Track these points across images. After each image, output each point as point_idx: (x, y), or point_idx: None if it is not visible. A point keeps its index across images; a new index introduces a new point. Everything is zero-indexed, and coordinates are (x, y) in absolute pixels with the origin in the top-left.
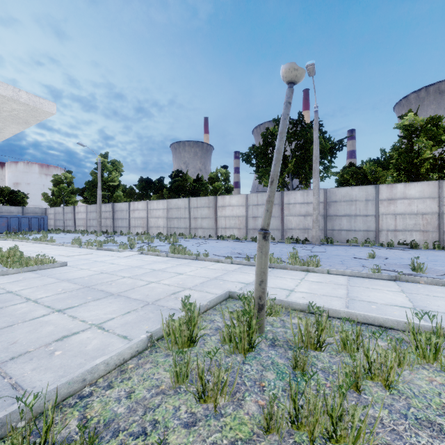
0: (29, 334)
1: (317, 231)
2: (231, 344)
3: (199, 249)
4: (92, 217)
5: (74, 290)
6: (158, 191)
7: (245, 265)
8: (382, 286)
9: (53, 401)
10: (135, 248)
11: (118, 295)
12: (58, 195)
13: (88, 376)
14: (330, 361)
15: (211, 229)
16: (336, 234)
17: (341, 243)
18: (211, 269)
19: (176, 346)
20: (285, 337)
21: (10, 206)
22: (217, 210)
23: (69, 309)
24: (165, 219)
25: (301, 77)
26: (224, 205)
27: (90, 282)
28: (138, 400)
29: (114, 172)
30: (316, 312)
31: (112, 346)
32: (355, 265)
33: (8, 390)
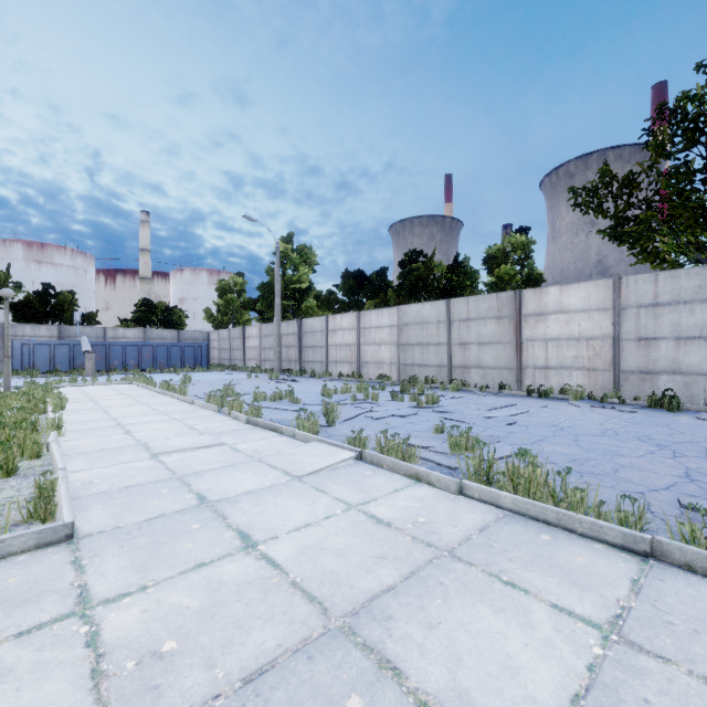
0: None
1: None
2: None
3: (537, 444)
4: (268, 344)
5: None
6: (377, 294)
7: None
8: None
9: None
10: (337, 422)
11: None
12: (224, 311)
13: None
14: None
15: (503, 370)
16: None
17: None
18: None
19: None
20: None
21: (162, 330)
22: (523, 323)
23: None
24: (395, 347)
25: None
26: (543, 311)
27: None
28: None
29: (302, 266)
30: None
31: None
32: None
33: None
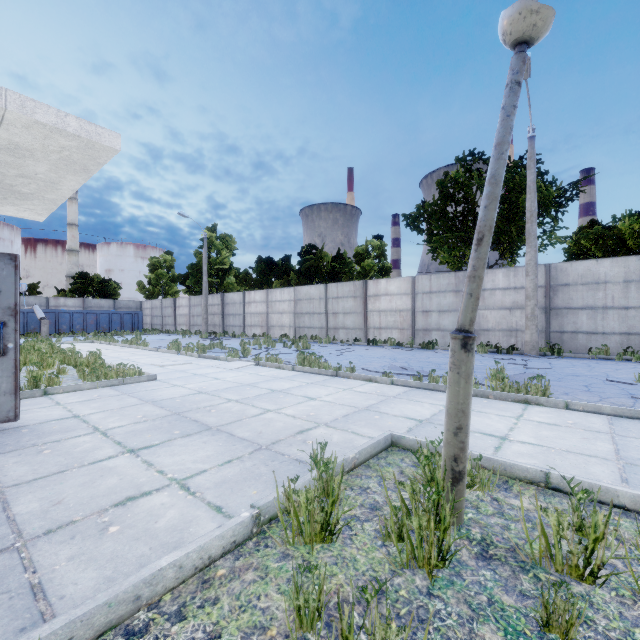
0: (82, 488)
1: (533, 333)
2: (401, 544)
3: (341, 360)
4: (197, 312)
5: (159, 418)
6: (282, 275)
7: (415, 388)
8: None
9: (80, 639)
10: (249, 356)
11: (217, 430)
12: (155, 283)
13: (145, 590)
14: (623, 614)
15: (357, 330)
16: (567, 339)
17: (578, 354)
18: (360, 392)
19: (300, 537)
20: (508, 540)
21: (100, 299)
22: (368, 301)
23: (145, 448)
24: (292, 315)
25: (544, 27)
26: (378, 294)
27: (182, 406)
28: None
29: (224, 250)
30: (563, 488)
31: (197, 525)
32: (616, 395)
33: (24, 597)
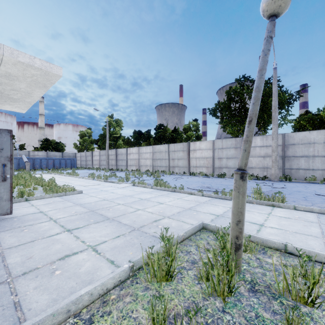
0: (43, 250)
1: (276, 169)
2: (208, 283)
3: (176, 183)
4: (103, 158)
5: (83, 213)
6: (146, 140)
7: (214, 198)
8: None
9: None
10: (129, 181)
11: (112, 220)
12: (82, 144)
13: (73, 307)
14: None
15: (184, 168)
16: (294, 172)
17: (299, 180)
18: (186, 200)
19: (155, 278)
20: (265, 281)
21: (55, 152)
22: (190, 153)
23: (75, 229)
24: (151, 160)
25: (285, 7)
26: (195, 149)
27: (95, 207)
28: None
29: (117, 127)
30: (294, 253)
31: (101, 271)
32: (320, 202)
33: (10, 309)
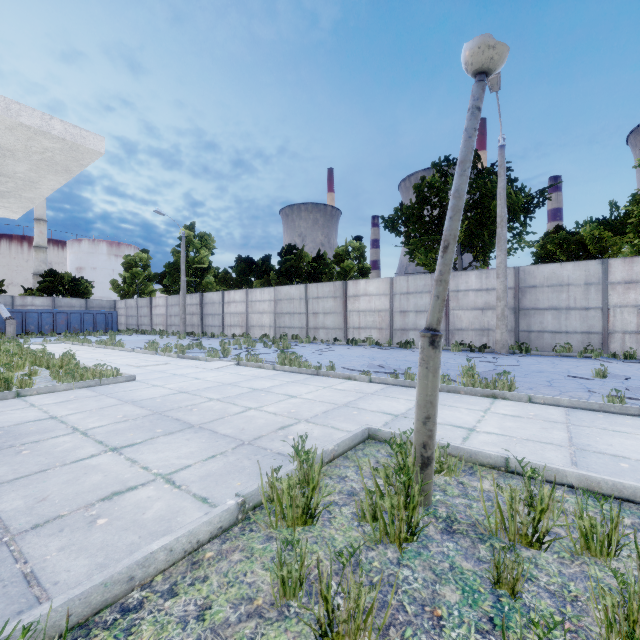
0: (66, 485)
1: (503, 333)
2: (375, 524)
3: (321, 360)
4: (174, 312)
5: (140, 417)
6: (262, 275)
7: (392, 386)
8: (632, 426)
9: (78, 616)
10: (229, 356)
11: (200, 428)
12: (130, 282)
13: (138, 572)
14: (562, 572)
15: (337, 330)
16: (534, 338)
17: (544, 352)
18: (339, 390)
19: (283, 522)
20: (470, 516)
21: (70, 299)
22: (348, 301)
23: (128, 447)
24: (273, 315)
25: (500, 61)
26: (358, 294)
27: (163, 406)
28: (216, 625)
29: (203, 249)
30: (521, 471)
31: (184, 515)
32: (574, 389)
33: (18, 585)
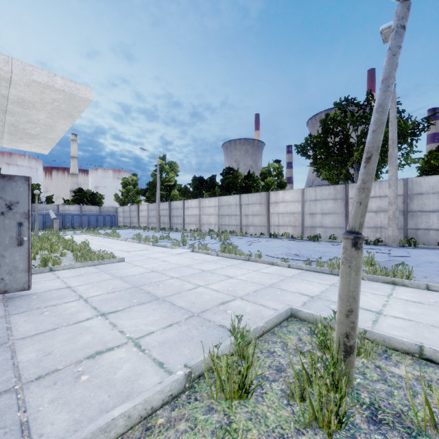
0: (66, 343)
1: (394, 230)
2: (302, 404)
3: (251, 249)
4: (153, 214)
5: (123, 289)
6: (210, 189)
7: (306, 271)
8: None
9: None
10: (187, 245)
11: (163, 300)
12: (126, 195)
13: (101, 436)
14: None
15: (262, 227)
16: (421, 234)
17: (430, 246)
18: (265, 273)
19: (222, 393)
20: (393, 405)
21: (90, 206)
22: (270, 206)
23: (112, 313)
24: (217, 216)
25: None
26: (277, 201)
27: (140, 281)
28: None
29: (171, 172)
30: (435, 360)
31: (144, 378)
32: None
33: (14, 433)
